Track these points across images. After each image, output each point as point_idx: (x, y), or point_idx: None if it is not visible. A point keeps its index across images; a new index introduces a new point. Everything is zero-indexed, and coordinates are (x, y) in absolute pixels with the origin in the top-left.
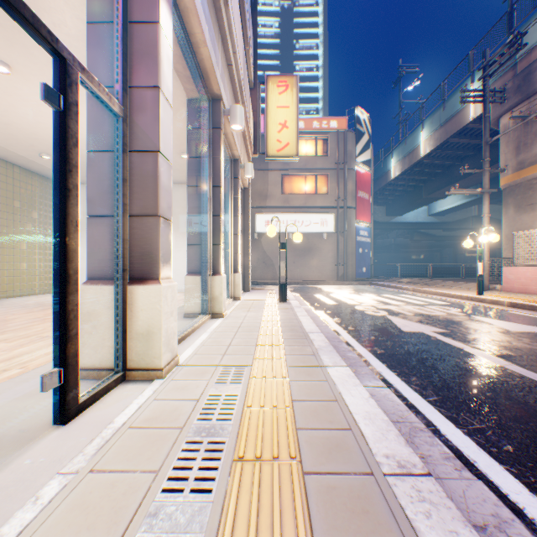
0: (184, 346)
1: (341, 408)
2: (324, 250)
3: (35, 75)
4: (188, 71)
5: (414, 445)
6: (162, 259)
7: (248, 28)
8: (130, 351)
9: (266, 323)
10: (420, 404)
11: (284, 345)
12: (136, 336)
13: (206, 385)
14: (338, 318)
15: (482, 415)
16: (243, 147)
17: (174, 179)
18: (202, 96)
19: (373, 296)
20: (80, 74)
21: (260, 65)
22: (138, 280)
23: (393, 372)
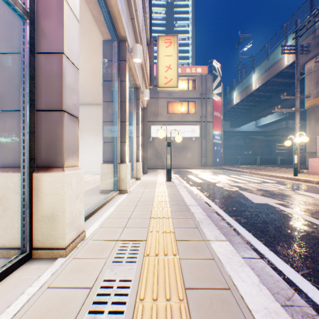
0: (94, 218)
1: (236, 301)
2: (193, 148)
3: None
4: (101, 16)
5: None
6: (66, 149)
7: (146, 2)
8: (36, 231)
9: (158, 198)
10: (297, 280)
11: (172, 217)
12: (41, 218)
13: (103, 265)
14: (206, 192)
15: None
16: (143, 80)
17: (98, 102)
18: (113, 37)
19: (226, 177)
20: None
21: (154, 36)
22: (44, 168)
23: (259, 241)
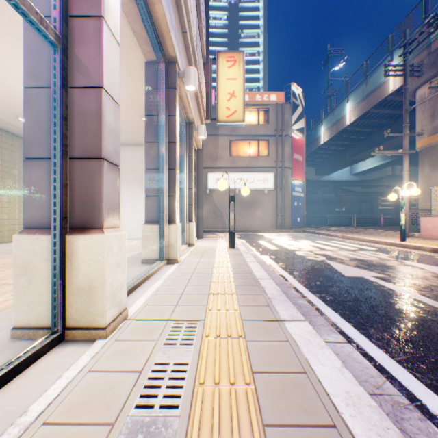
0: (136, 294)
1: (313, 385)
2: (265, 203)
3: (1, 37)
4: (144, 31)
5: (408, 436)
6: (106, 206)
7: (201, 8)
8: (70, 307)
9: (218, 269)
10: (391, 367)
11: (237, 293)
12: (76, 291)
13: (153, 348)
14: (282, 263)
15: None
16: (197, 112)
17: (137, 141)
18: (158, 58)
19: (309, 242)
20: None
21: (211, 50)
22: (80, 229)
23: (348, 322)
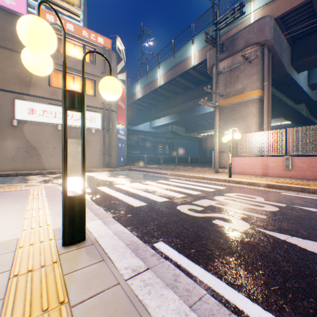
0: None
1: None
2: (93, 143)
3: None
4: None
5: None
6: None
7: None
8: None
9: None
10: None
11: None
12: None
13: None
14: (250, 282)
15: None
16: None
17: None
18: None
19: (158, 184)
20: None
21: None
22: None
23: None
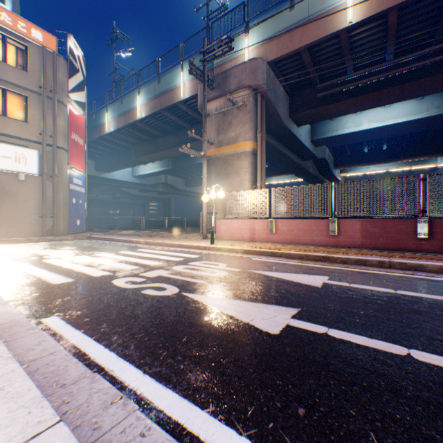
0: None
1: None
2: (22, 196)
3: None
4: None
5: None
6: None
7: None
8: None
9: None
10: None
11: None
12: None
13: None
14: (121, 334)
15: None
16: None
17: None
18: None
19: (116, 256)
20: None
21: None
22: None
23: None
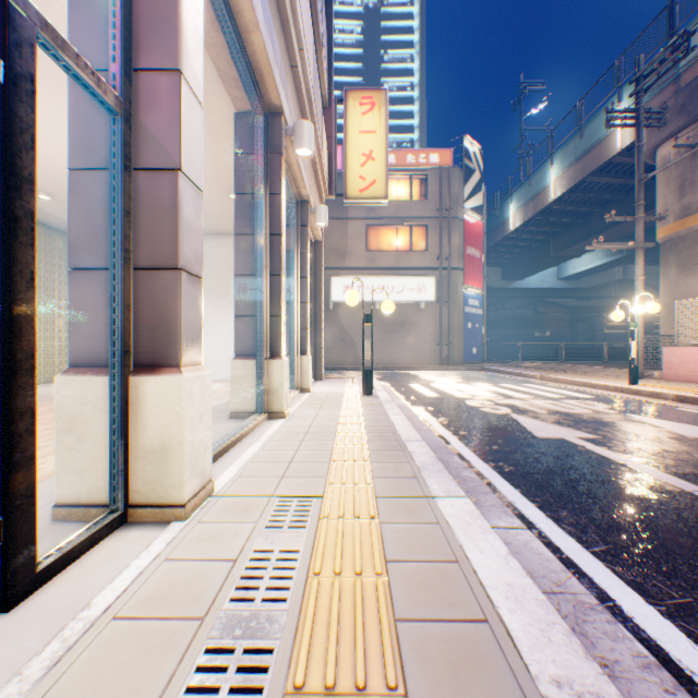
0: (224, 462)
1: (465, 576)
2: (421, 325)
3: None
4: (234, 70)
5: (588, 641)
6: (185, 336)
7: (321, 23)
8: (134, 477)
9: (345, 426)
10: (582, 559)
11: (371, 461)
12: (143, 453)
13: (251, 532)
14: (444, 418)
15: (683, 580)
16: (314, 184)
17: (220, 229)
18: (255, 108)
19: (489, 386)
20: (38, 30)
21: (337, 82)
22: (148, 368)
23: (531, 502)
